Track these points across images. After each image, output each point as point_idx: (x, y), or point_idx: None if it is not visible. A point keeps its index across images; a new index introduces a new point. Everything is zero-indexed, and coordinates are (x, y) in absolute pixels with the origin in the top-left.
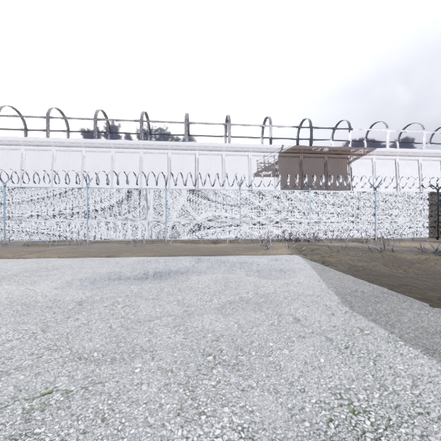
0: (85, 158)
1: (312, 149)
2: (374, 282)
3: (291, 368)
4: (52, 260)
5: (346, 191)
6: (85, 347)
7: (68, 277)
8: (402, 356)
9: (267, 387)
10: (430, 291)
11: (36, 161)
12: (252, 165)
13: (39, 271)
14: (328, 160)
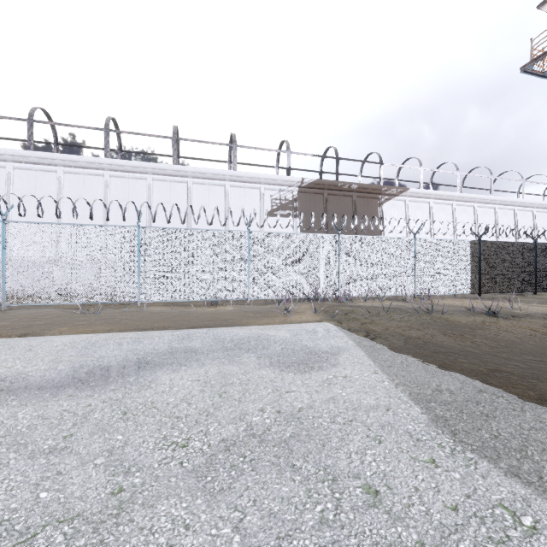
0: (13, 179)
1: (338, 185)
2: (453, 368)
3: None
4: None
5: (382, 237)
6: None
7: None
8: None
9: None
10: (537, 382)
11: None
12: (265, 201)
13: None
14: (357, 199)
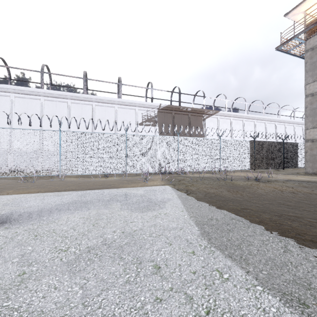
0: None
1: (180, 108)
2: (224, 208)
3: None
4: None
5: (202, 138)
6: None
7: None
8: (265, 315)
9: None
10: (262, 213)
11: None
12: (138, 116)
13: None
14: (191, 116)
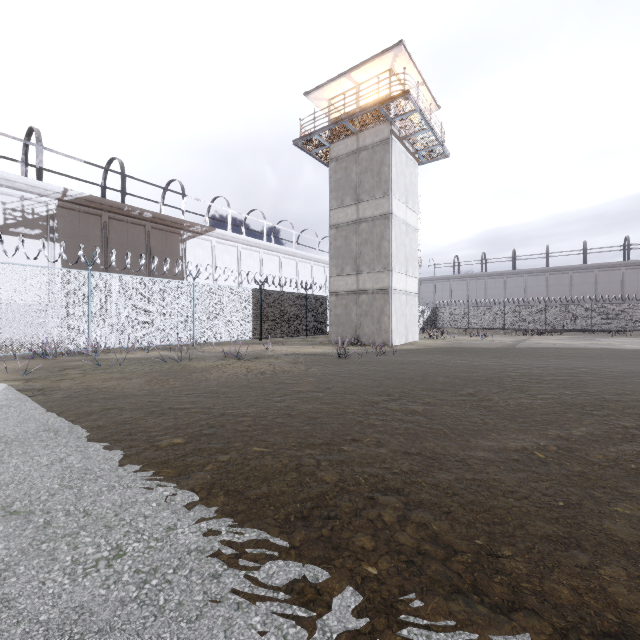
0: None
1: (125, 209)
2: (66, 414)
3: None
4: None
5: (153, 279)
6: None
7: None
8: None
9: None
10: (131, 412)
11: None
12: None
13: None
14: (152, 231)
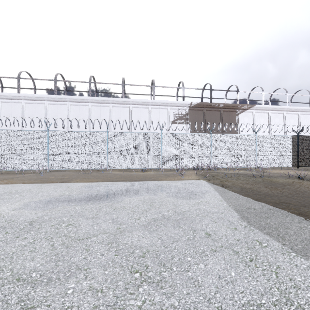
0: (48, 109)
1: (212, 105)
2: (261, 201)
3: (208, 284)
4: (17, 185)
5: (236, 134)
6: (26, 267)
7: (26, 199)
8: (297, 267)
9: (188, 306)
10: (303, 207)
11: (10, 110)
12: (170, 115)
13: (4, 194)
14: (223, 112)
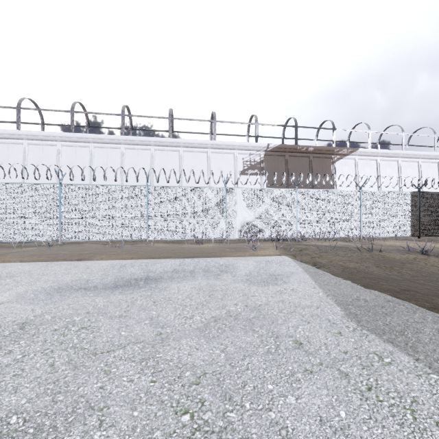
0: (61, 153)
1: (297, 148)
2: (374, 288)
3: (303, 434)
4: (11, 265)
5: (332, 190)
6: (3, 405)
7: (21, 287)
8: None
9: None
10: (436, 298)
11: (6, 155)
12: (238, 163)
13: None
14: (313, 159)
